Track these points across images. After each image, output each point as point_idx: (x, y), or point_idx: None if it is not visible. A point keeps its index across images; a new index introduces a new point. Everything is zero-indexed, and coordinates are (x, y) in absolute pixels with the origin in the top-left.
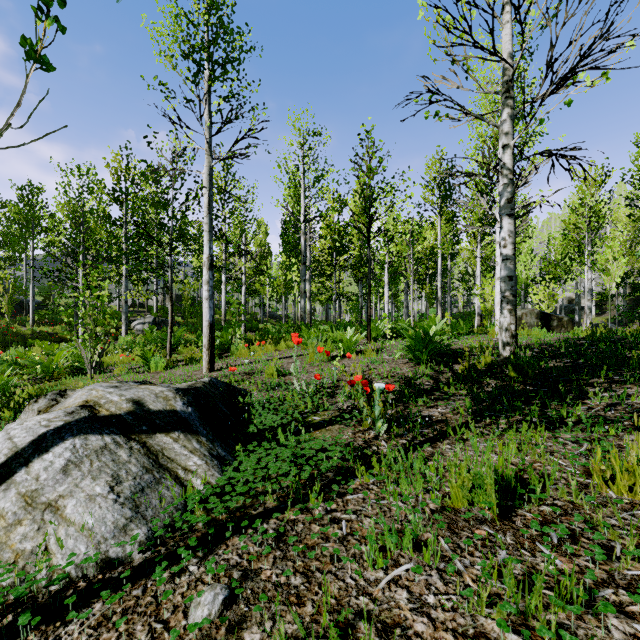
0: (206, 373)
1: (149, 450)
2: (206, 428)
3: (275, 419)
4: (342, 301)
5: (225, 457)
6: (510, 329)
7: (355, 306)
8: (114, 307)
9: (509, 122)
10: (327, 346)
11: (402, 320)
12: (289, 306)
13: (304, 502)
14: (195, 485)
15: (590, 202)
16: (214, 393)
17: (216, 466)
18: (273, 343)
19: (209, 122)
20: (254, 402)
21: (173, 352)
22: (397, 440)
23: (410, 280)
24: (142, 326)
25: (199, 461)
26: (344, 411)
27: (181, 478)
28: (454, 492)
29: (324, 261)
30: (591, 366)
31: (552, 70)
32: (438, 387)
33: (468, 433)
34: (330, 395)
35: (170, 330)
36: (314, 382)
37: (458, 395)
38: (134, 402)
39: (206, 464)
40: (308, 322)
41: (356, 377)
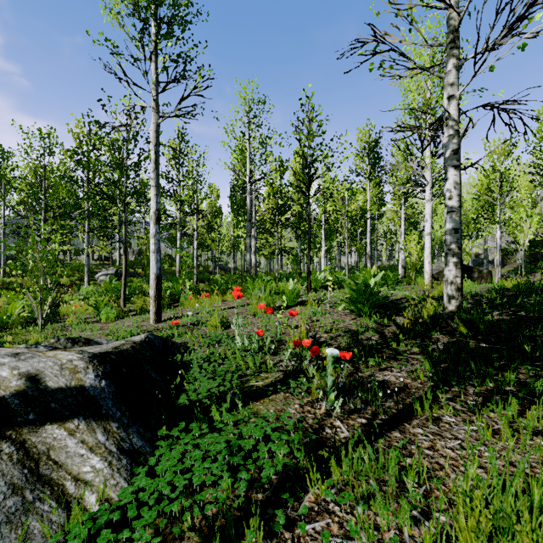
0: (153, 324)
1: (27, 453)
2: (121, 408)
3: (211, 386)
4: (283, 255)
5: (141, 449)
6: (456, 282)
7: (295, 259)
8: (82, 260)
9: (454, 72)
10: (270, 297)
11: (338, 272)
12: (238, 259)
13: (237, 538)
14: (87, 505)
15: (502, 168)
16: (144, 355)
17: (124, 468)
18: (221, 293)
19: (156, 80)
20: (192, 361)
21: (128, 302)
22: (354, 418)
23: (345, 236)
24: (105, 277)
25: (100, 463)
26: (289, 373)
27: (68, 495)
28: (464, 539)
29: (268, 220)
30: (536, 319)
31: (511, 6)
32: (386, 343)
33: (440, 410)
34: (273, 351)
35: (124, 281)
36: (257, 338)
37: (410, 353)
38: (28, 377)
39: (109, 467)
40: (253, 274)
41: (304, 341)
